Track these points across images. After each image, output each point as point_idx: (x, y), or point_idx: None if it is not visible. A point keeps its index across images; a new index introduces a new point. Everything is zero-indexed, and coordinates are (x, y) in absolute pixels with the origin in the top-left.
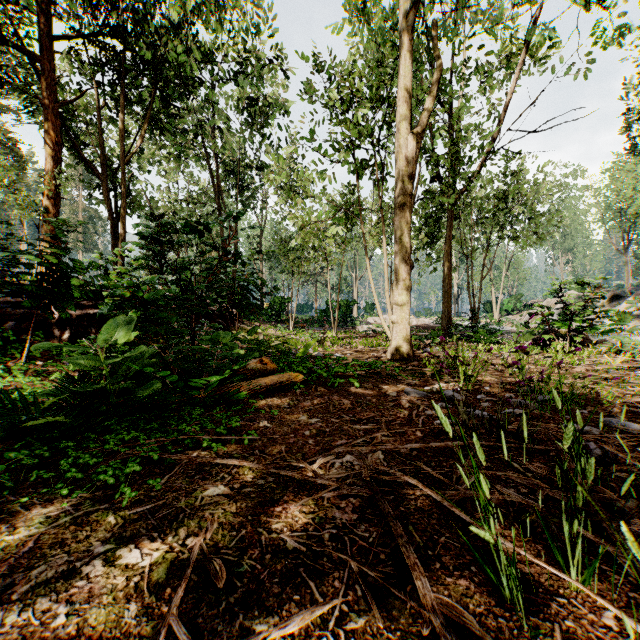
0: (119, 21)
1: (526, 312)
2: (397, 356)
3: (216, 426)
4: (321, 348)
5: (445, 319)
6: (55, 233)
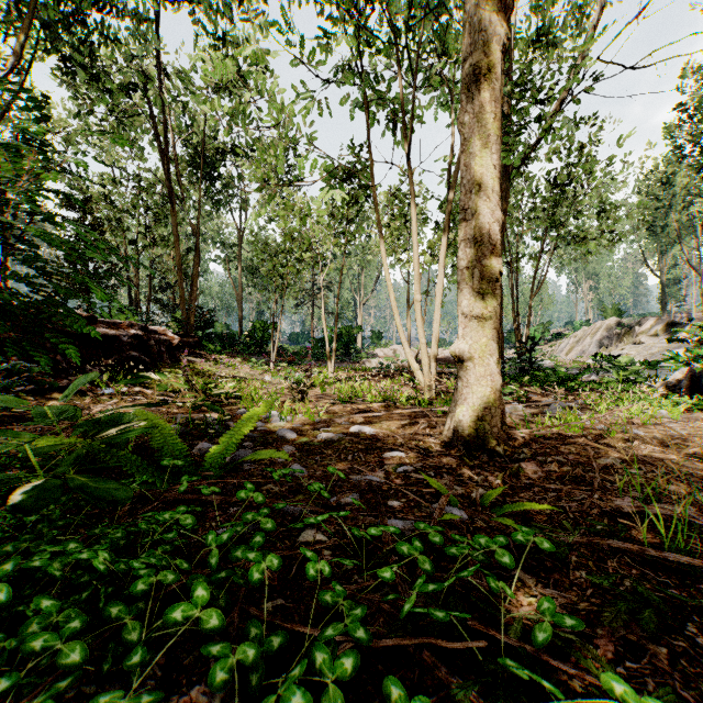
0: None
1: (559, 342)
2: (471, 442)
3: None
4: (302, 405)
5: None
6: None
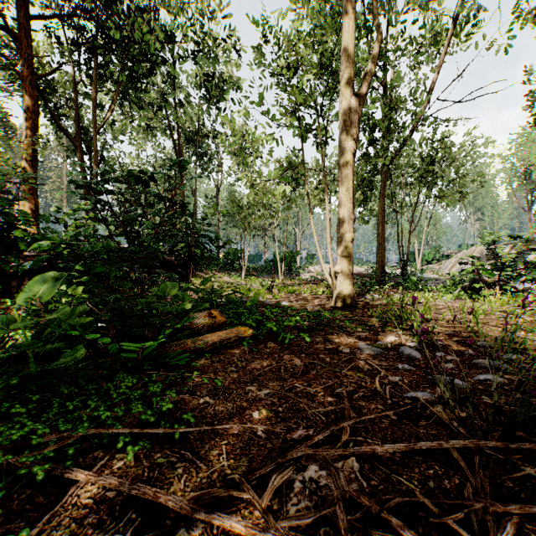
0: (89, 2)
1: (445, 262)
2: (341, 304)
3: (149, 401)
4: (269, 295)
5: (379, 268)
6: (33, 192)
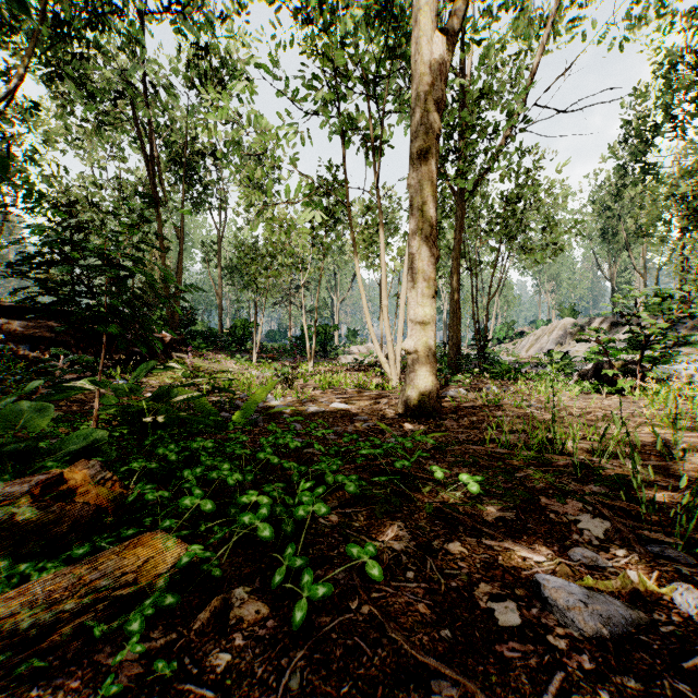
0: None
1: (521, 340)
2: (415, 410)
3: None
4: (289, 391)
5: (453, 348)
6: None
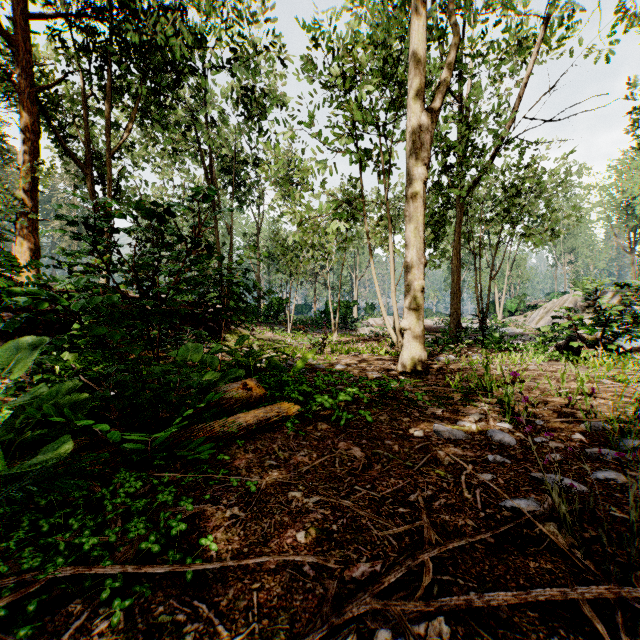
0: None
1: (531, 313)
2: (409, 368)
3: (157, 513)
4: (321, 356)
5: (454, 322)
6: (32, 229)
